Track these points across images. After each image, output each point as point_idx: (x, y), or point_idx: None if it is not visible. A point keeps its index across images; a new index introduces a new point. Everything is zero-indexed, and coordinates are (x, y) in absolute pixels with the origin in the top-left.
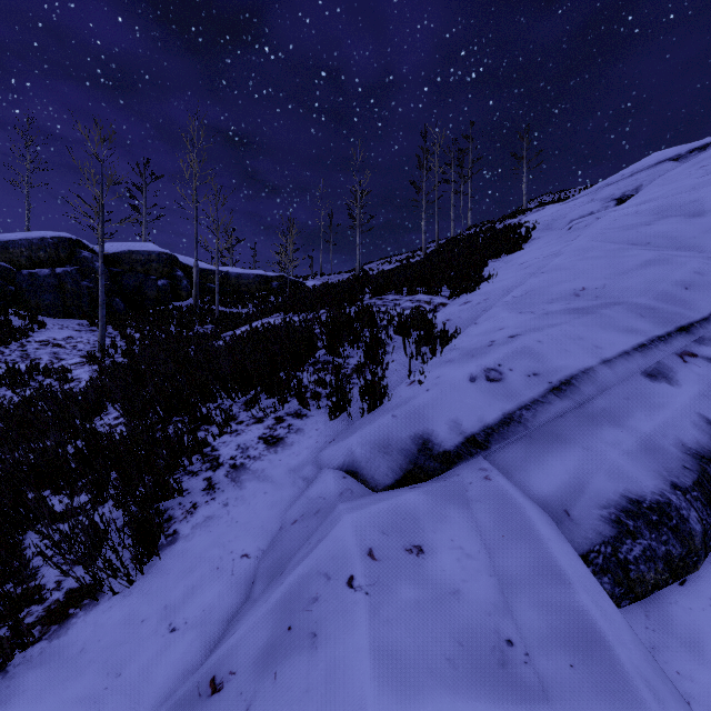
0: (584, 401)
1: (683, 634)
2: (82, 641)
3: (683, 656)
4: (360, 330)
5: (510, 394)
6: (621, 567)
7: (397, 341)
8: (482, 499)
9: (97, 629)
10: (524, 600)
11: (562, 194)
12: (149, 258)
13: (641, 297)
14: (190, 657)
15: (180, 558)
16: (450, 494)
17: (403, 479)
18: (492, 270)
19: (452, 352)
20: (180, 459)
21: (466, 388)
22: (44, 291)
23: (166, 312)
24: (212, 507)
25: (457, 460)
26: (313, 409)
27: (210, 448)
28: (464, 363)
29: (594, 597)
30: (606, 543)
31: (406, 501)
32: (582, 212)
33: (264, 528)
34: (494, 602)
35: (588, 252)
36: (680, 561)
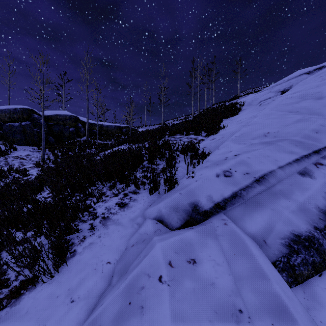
0: (271, 186)
1: (322, 302)
2: (27, 307)
3: (323, 313)
4: (164, 152)
5: (235, 183)
6: (291, 268)
7: (181, 157)
8: (223, 234)
9: (34, 301)
10: (247, 288)
11: (256, 89)
12: (65, 118)
13: (296, 136)
14: (80, 315)
15: (77, 264)
16: (208, 232)
17: (185, 224)
18: (225, 124)
19: (207, 162)
20: (78, 214)
21: (214, 180)
22: (16, 133)
23: (73, 143)
24: (93, 238)
25: (210, 215)
26: (142, 189)
27: (92, 208)
28: (213, 168)
29: (281, 286)
30: (284, 257)
31: (186, 236)
32: (265, 97)
33: (118, 248)
34: (232, 289)
35: (269, 116)
36: (319, 265)
